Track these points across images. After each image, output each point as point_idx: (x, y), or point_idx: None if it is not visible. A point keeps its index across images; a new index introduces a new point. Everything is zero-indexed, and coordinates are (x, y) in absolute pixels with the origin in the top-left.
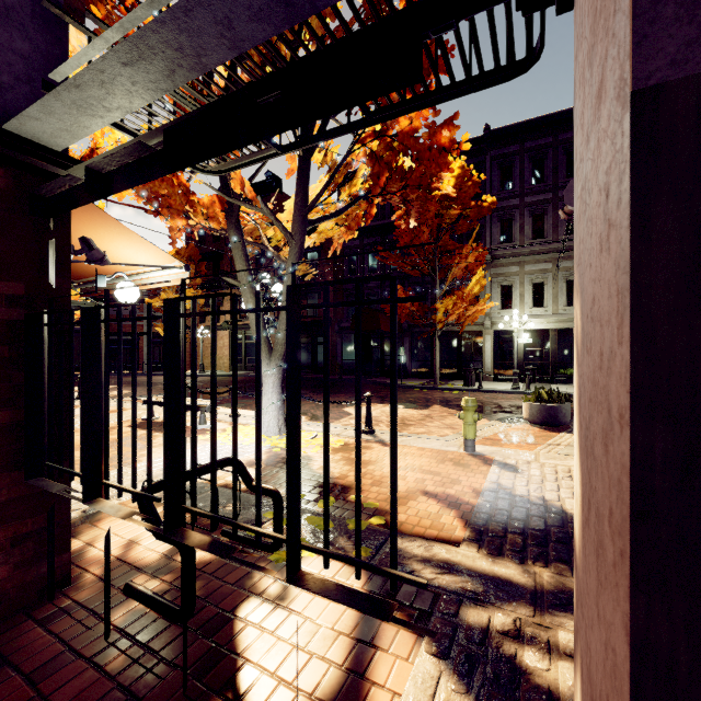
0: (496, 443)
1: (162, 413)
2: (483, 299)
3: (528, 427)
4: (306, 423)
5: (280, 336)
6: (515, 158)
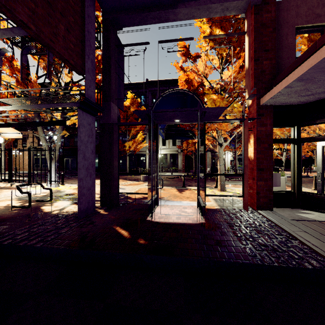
0: (127, 185)
1: (1, 185)
2: (144, 142)
3: (141, 182)
4: (67, 184)
5: (56, 154)
6: (156, 92)
